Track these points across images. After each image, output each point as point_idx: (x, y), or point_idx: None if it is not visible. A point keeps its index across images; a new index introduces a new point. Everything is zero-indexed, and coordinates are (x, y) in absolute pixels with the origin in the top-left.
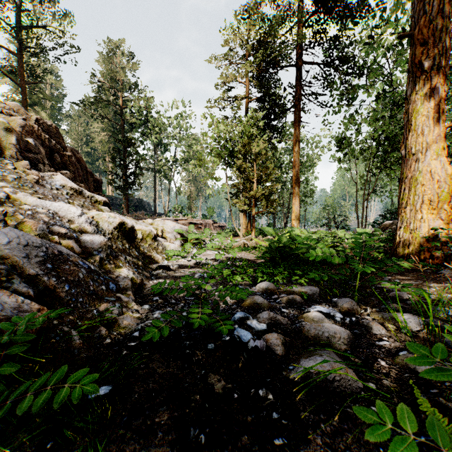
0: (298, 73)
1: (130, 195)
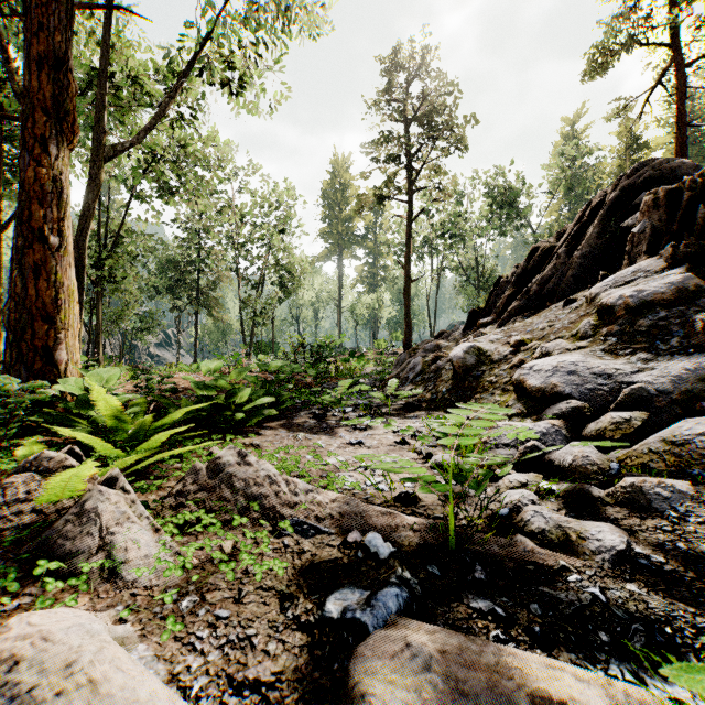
0: None
1: None
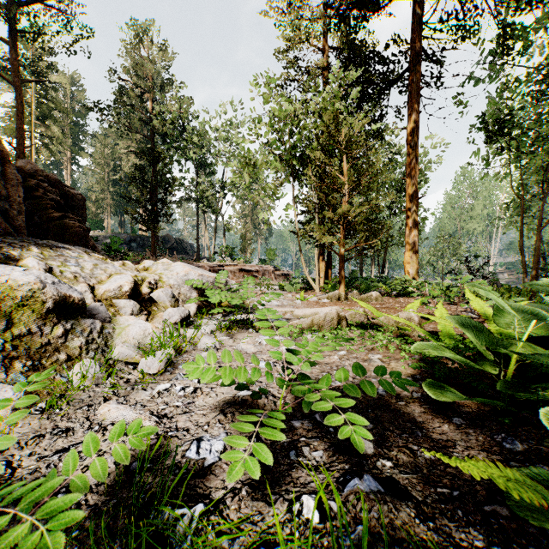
0: (417, 10)
1: (154, 229)
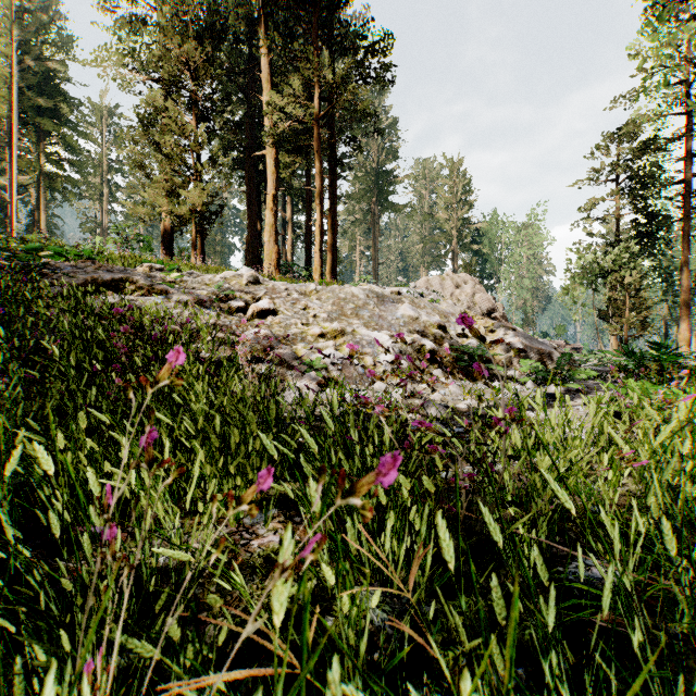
0: (685, 188)
1: None
